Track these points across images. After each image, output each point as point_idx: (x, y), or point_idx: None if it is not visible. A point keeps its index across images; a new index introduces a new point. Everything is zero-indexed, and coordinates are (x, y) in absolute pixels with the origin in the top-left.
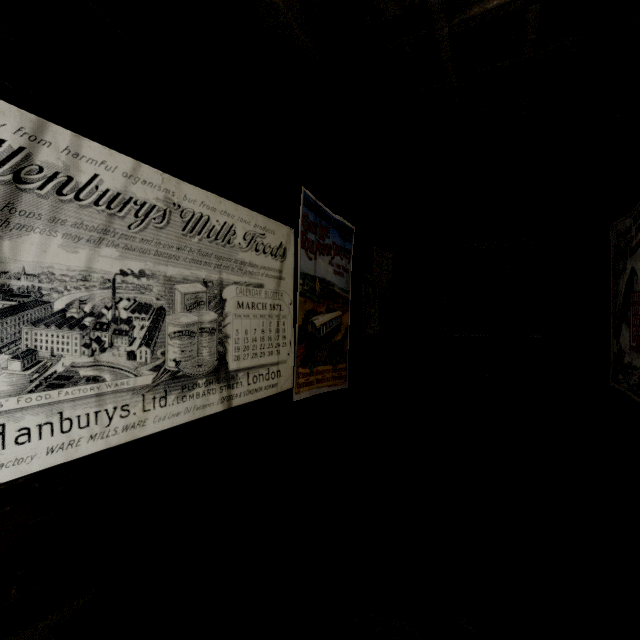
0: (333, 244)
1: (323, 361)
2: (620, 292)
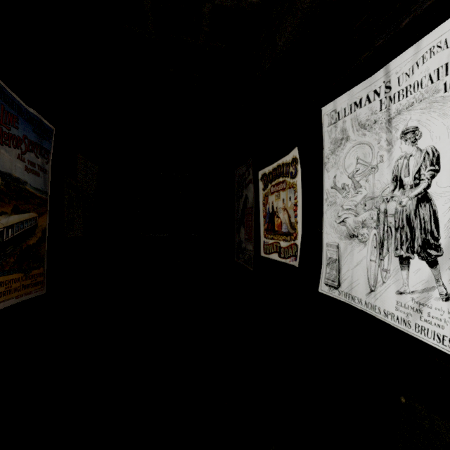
0: (24, 137)
1: (8, 270)
2: (240, 208)
